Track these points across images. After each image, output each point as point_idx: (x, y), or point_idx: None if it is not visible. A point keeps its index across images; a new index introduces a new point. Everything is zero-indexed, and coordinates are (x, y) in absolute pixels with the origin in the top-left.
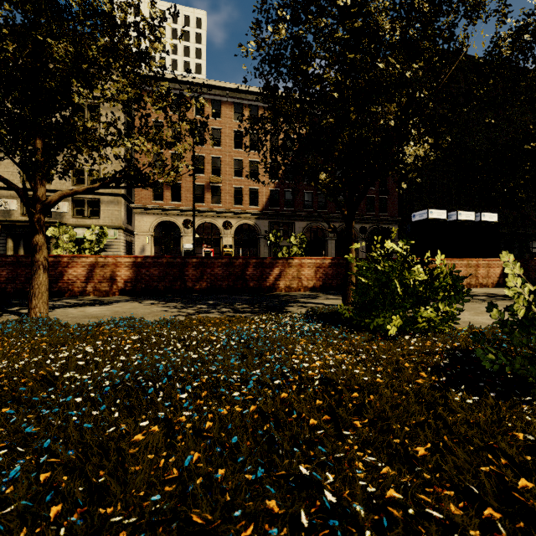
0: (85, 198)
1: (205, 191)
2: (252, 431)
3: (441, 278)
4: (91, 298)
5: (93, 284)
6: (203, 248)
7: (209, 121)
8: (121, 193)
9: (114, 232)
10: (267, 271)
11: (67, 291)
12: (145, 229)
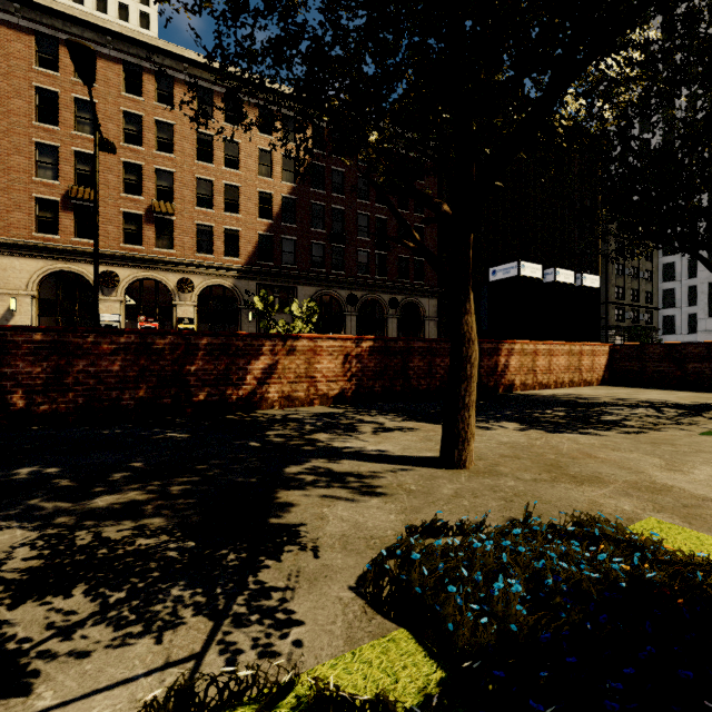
0: None
1: (144, 225)
2: None
3: None
4: None
5: None
6: (140, 322)
7: (152, 107)
8: None
9: None
10: (240, 364)
11: None
12: (17, 283)
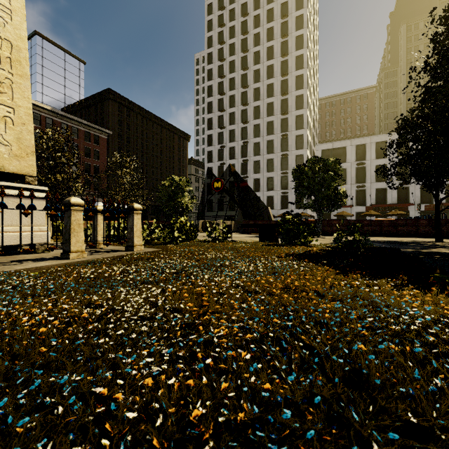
0: None
1: None
2: None
3: None
4: None
5: None
6: None
7: None
8: None
9: None
10: None
11: None
12: None
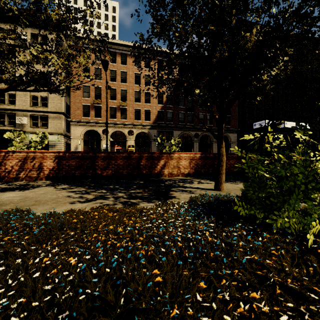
0: (38, 114)
1: (116, 111)
2: None
3: None
4: (21, 183)
5: (25, 172)
6: (115, 147)
7: (119, 66)
8: (62, 112)
9: (57, 137)
10: (155, 162)
11: (4, 178)
12: (77, 135)
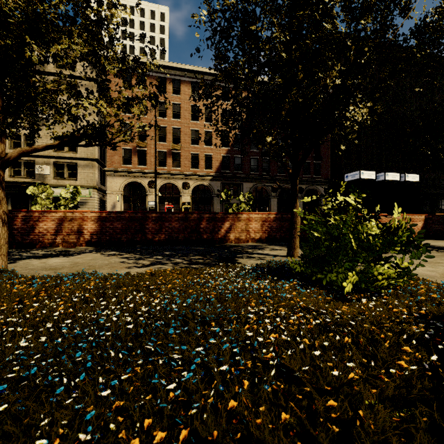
0: (64, 162)
1: (167, 156)
2: None
3: (400, 232)
4: (59, 249)
5: (62, 236)
6: (165, 205)
7: (170, 97)
8: (95, 158)
9: (89, 191)
10: (219, 225)
11: (38, 243)
12: (115, 188)
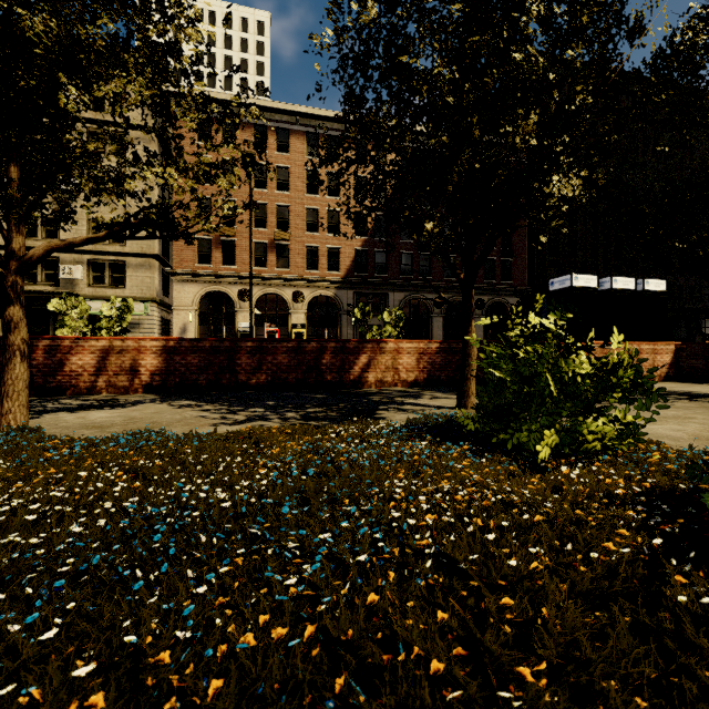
0: (105, 260)
1: (268, 251)
2: (309, 701)
3: (621, 371)
4: (103, 397)
5: (106, 377)
6: (266, 328)
7: (274, 156)
8: (154, 254)
9: (145, 306)
10: (351, 359)
11: (69, 388)
12: (187, 302)
